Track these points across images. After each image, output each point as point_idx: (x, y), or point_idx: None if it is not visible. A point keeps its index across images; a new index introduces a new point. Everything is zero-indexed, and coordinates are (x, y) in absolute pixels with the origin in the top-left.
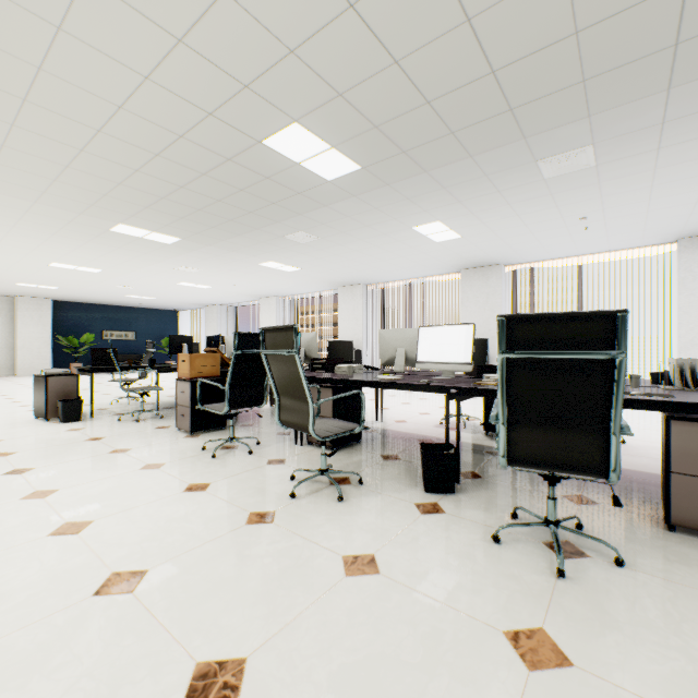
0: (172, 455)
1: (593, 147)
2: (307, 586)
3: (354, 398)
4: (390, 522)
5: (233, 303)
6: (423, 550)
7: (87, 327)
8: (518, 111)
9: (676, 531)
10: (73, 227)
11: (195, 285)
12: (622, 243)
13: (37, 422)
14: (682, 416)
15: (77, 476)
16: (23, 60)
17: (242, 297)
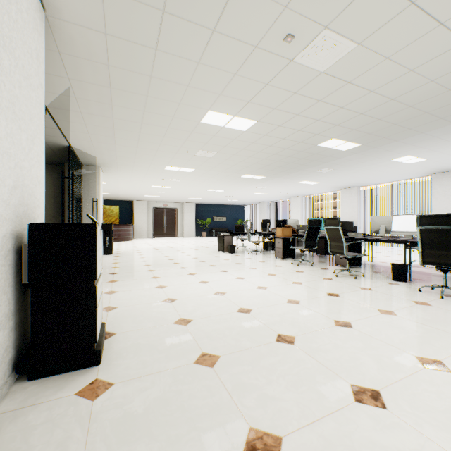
0: (282, 264)
1: None
2: (349, 289)
3: (358, 247)
4: (376, 284)
5: (275, 200)
6: (389, 289)
7: (207, 215)
8: (445, 118)
9: None
10: (227, 177)
11: (260, 193)
12: None
13: (221, 252)
14: None
15: (257, 266)
16: (249, 142)
17: (281, 197)
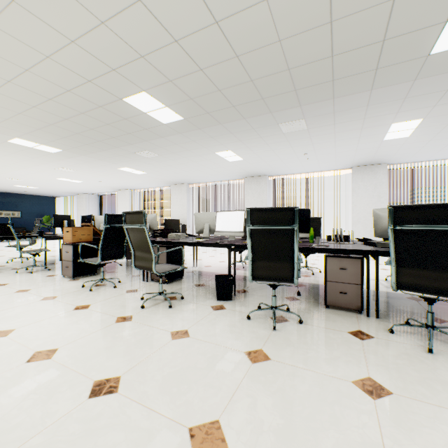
0: (62, 291)
1: (305, 120)
2: (151, 345)
3: (180, 253)
4: (197, 315)
5: (98, 193)
6: (213, 325)
7: None
8: (266, 100)
9: (329, 308)
10: None
11: (70, 180)
12: (326, 167)
13: None
14: (331, 255)
15: None
16: None
17: (105, 189)
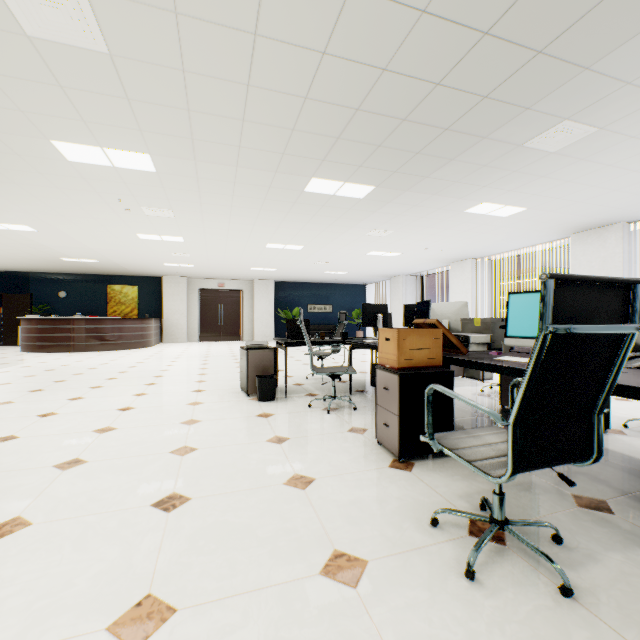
0: (377, 526)
1: None
2: None
3: None
4: None
5: (419, 272)
6: None
7: (297, 302)
8: None
9: None
10: (273, 195)
11: (383, 253)
12: None
13: (240, 396)
14: None
15: (223, 554)
16: None
17: (430, 263)
